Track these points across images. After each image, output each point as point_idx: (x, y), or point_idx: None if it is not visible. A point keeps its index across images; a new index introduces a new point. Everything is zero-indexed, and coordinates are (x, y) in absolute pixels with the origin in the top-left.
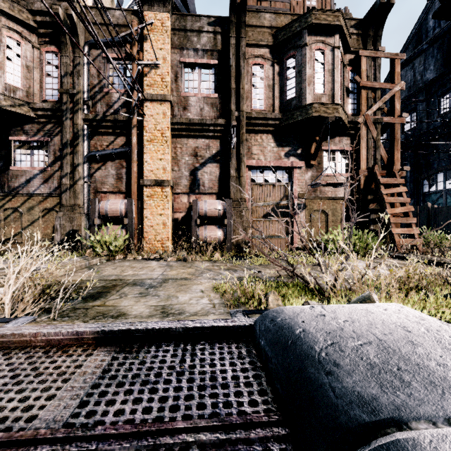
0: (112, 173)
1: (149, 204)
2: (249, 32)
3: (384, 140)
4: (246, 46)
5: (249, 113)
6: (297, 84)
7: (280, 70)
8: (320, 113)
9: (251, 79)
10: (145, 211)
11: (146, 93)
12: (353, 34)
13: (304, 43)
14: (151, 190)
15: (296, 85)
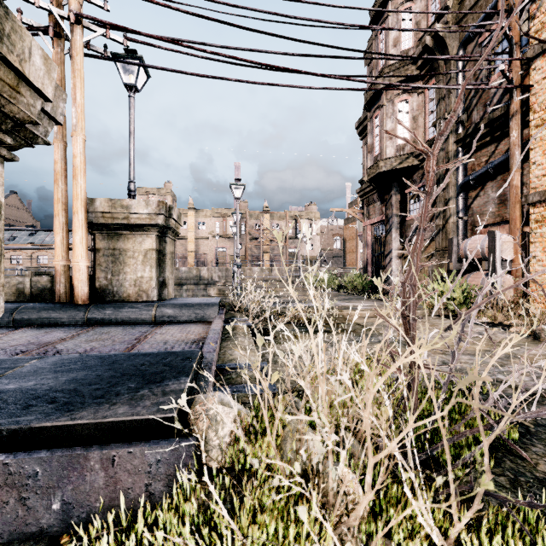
0: (492, 197)
1: (538, 235)
2: None
3: None
4: None
5: None
6: None
7: None
8: None
9: None
10: (532, 246)
11: (530, 48)
12: None
13: None
14: (542, 210)
15: None
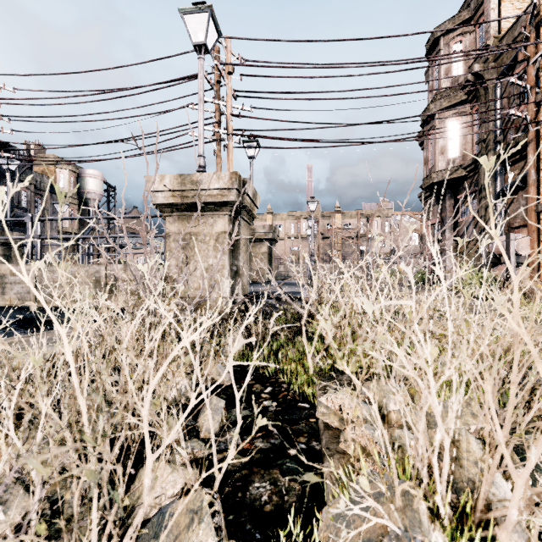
0: (522, 204)
1: None
2: None
3: None
4: None
5: None
6: None
7: None
8: None
9: None
10: (541, 244)
11: (539, 93)
12: None
13: None
14: None
15: None
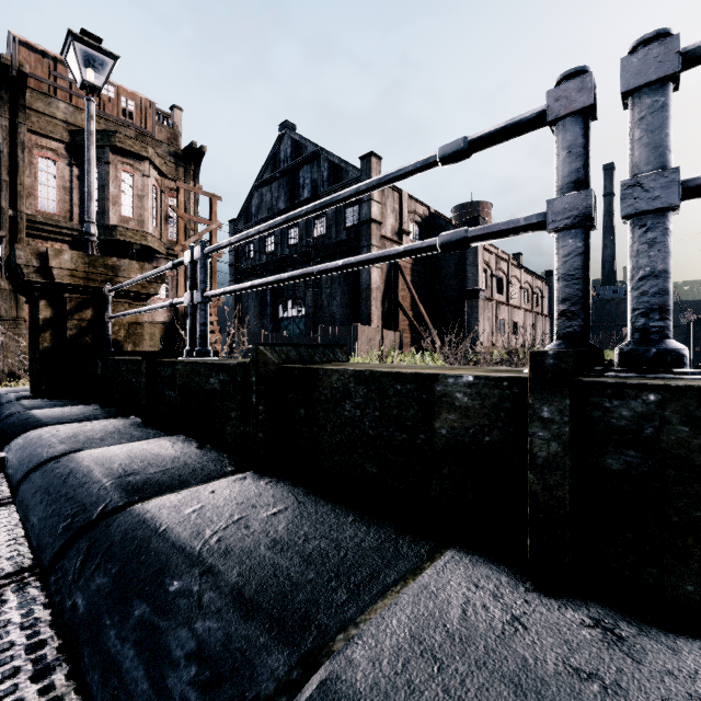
0: None
1: None
2: (34, 116)
3: (252, 256)
4: (29, 132)
5: (32, 215)
6: (100, 198)
7: (81, 175)
8: (127, 238)
9: (38, 173)
10: None
11: None
12: (172, 162)
13: (108, 161)
14: None
15: (100, 200)
